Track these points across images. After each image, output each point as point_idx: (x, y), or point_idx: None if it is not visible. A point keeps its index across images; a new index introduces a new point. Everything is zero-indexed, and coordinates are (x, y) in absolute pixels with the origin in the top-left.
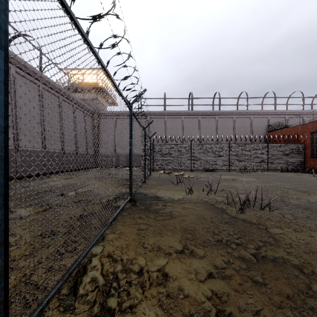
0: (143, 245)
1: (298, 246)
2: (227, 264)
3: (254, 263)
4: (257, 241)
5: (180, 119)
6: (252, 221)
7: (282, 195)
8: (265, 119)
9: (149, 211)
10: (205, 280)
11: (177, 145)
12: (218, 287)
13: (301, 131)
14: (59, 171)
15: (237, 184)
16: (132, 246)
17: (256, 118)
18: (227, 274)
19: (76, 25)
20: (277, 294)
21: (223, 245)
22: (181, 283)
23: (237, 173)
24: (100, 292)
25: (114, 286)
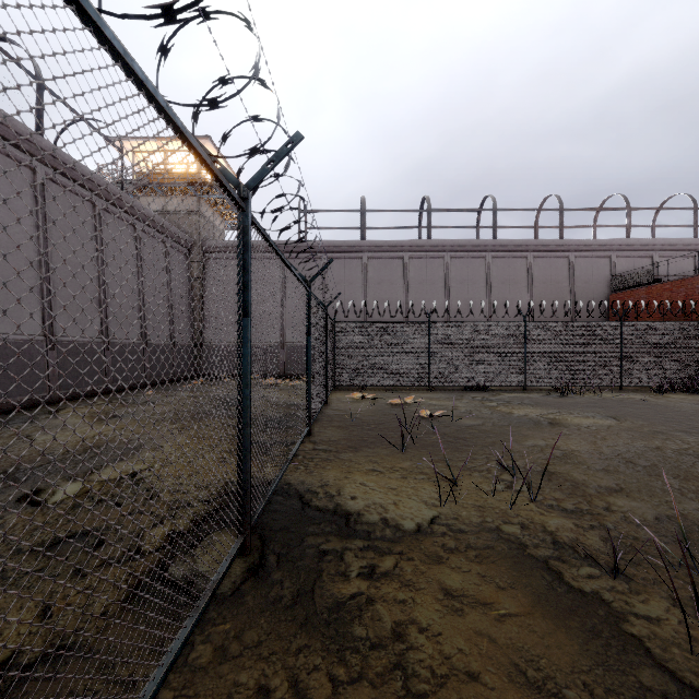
0: None
1: None
2: None
3: None
4: None
5: (399, 260)
6: None
7: None
8: (605, 260)
9: (307, 633)
10: None
11: (393, 326)
12: None
13: None
14: (94, 391)
15: (573, 441)
16: None
17: (584, 258)
18: None
19: None
20: None
21: None
22: None
23: (548, 398)
24: None
25: None
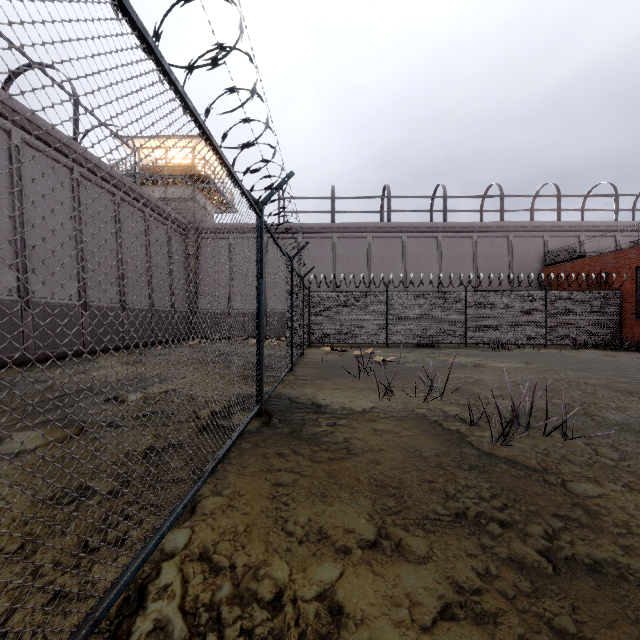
0: (285, 528)
1: None
2: (485, 581)
3: (550, 578)
4: (549, 516)
5: (363, 239)
6: (530, 465)
7: (584, 401)
8: (539, 239)
9: (299, 440)
10: (435, 626)
11: (358, 294)
12: None
13: (614, 264)
14: (115, 346)
15: (484, 375)
16: (260, 531)
17: (521, 237)
18: (487, 608)
19: None
20: None
21: (469, 528)
22: (376, 633)
23: (482, 352)
24: None
25: None
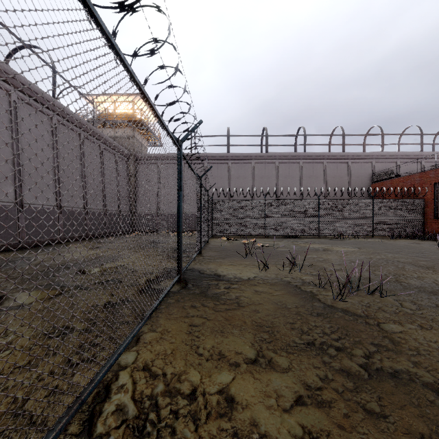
0: (197, 351)
1: (429, 353)
2: (324, 382)
3: (366, 381)
4: (367, 344)
5: (249, 164)
6: (357, 313)
7: (396, 272)
8: (369, 164)
9: (206, 297)
10: (292, 409)
11: (245, 202)
12: (312, 421)
13: (419, 181)
14: (80, 237)
15: (330, 256)
16: (181, 353)
17: (356, 163)
18: (325, 398)
19: (92, 14)
20: (405, 434)
21: (316, 351)
22: (255, 413)
23: (329, 240)
24: (130, 430)
25: (151, 418)
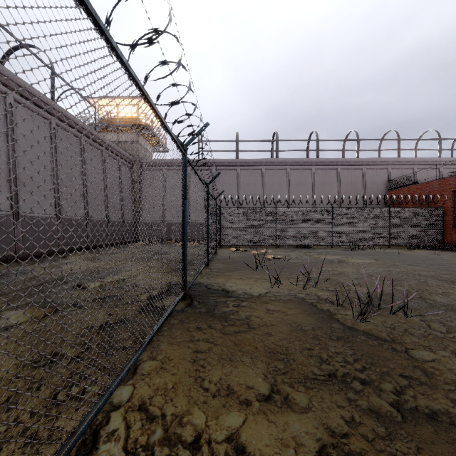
0: (203, 385)
1: None
2: (351, 427)
3: (399, 424)
4: (397, 376)
5: (259, 171)
6: (382, 336)
7: (419, 288)
8: (384, 171)
9: (213, 317)
10: None
11: (255, 210)
12: None
13: (438, 188)
14: (81, 247)
15: (346, 268)
16: (184, 387)
17: (371, 169)
18: (353, 449)
19: None
20: None
21: (338, 385)
22: None
23: (344, 251)
24: None
25: None
